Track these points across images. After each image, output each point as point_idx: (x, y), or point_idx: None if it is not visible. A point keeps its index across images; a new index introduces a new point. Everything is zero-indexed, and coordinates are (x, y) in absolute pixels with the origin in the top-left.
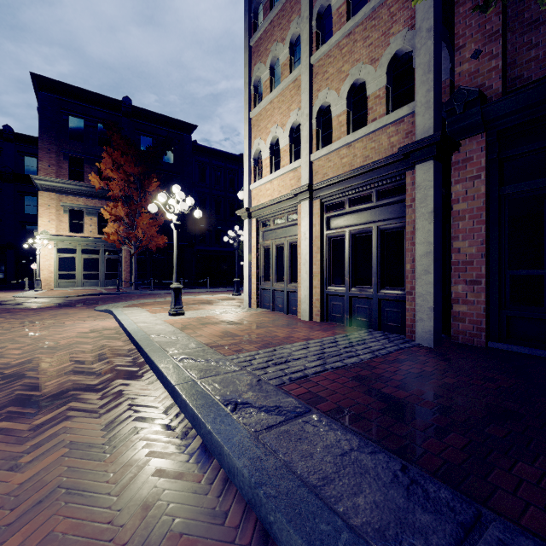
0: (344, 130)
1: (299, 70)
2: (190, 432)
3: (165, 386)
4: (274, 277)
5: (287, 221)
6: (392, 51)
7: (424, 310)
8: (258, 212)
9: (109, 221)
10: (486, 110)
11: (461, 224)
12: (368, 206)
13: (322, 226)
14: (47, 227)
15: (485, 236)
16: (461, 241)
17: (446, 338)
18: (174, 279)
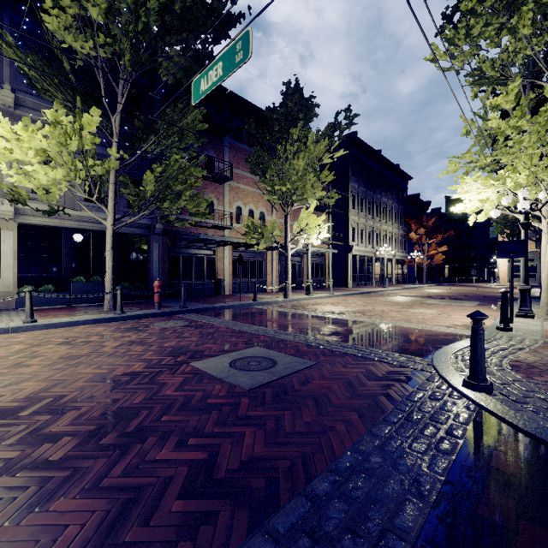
0: None
1: None
2: None
3: None
4: None
5: None
6: None
7: None
8: None
9: None
10: None
11: None
12: None
13: None
14: None
15: None
16: None
17: None
18: None
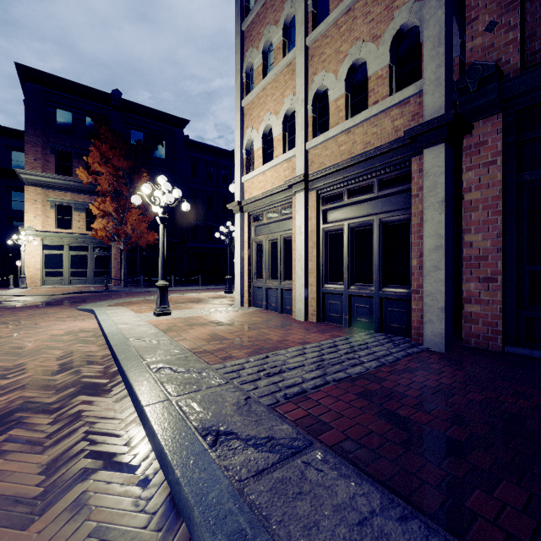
0: (342, 115)
1: (293, 53)
2: (156, 475)
3: (135, 405)
4: (267, 274)
5: (280, 215)
6: (396, 26)
7: (433, 311)
8: (250, 206)
9: (98, 217)
10: (504, 87)
11: (473, 215)
12: (368, 196)
13: (319, 219)
14: (33, 223)
15: (501, 228)
16: (474, 233)
17: (455, 341)
18: (160, 276)
